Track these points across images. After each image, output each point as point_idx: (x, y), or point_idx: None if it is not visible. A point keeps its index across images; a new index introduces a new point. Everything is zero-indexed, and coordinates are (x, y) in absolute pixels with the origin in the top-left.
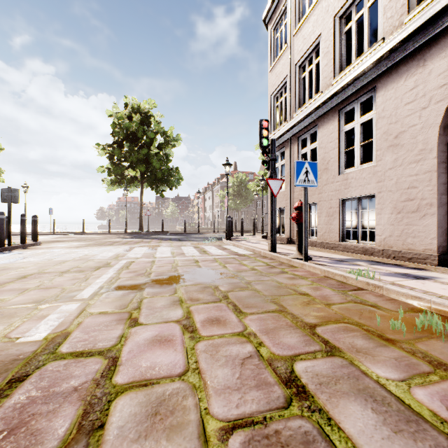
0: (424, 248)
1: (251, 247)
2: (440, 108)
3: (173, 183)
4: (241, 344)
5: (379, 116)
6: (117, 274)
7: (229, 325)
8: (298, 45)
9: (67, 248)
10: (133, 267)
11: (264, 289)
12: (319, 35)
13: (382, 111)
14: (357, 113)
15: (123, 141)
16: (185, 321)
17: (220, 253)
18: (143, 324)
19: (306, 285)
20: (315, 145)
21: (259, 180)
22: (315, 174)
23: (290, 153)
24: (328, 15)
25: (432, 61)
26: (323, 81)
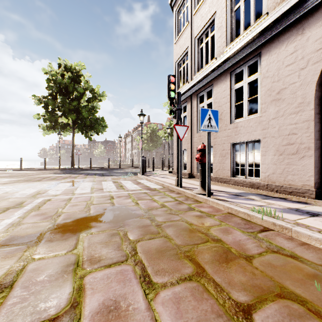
0: (303, 184)
1: (161, 182)
2: (317, 68)
3: (99, 129)
4: None
5: (263, 76)
6: (21, 217)
7: (132, 321)
8: (197, 22)
9: None
10: (45, 207)
11: (176, 234)
12: (214, 13)
13: (266, 72)
14: (245, 74)
15: (57, 94)
16: (66, 318)
17: (134, 188)
18: None
19: (215, 225)
20: (211, 101)
21: (166, 128)
22: (216, 121)
23: (191, 107)
24: None
25: (309, 30)
26: (217, 49)
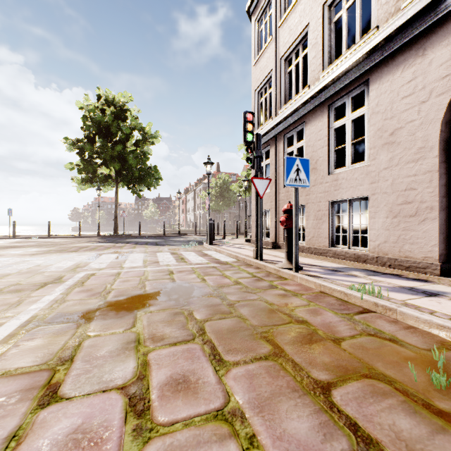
0: (424, 256)
1: (234, 253)
2: (442, 102)
3: (151, 182)
4: (220, 442)
5: (372, 111)
6: (64, 294)
7: (202, 392)
8: (284, 36)
9: (19, 256)
10: (90, 282)
11: (252, 315)
12: (307, 25)
13: (376, 106)
14: (348, 109)
15: (95, 136)
16: (134, 387)
17: (199, 261)
18: (64, 398)
19: (302, 306)
20: (302, 144)
21: (242, 180)
22: (307, 173)
23: (275, 152)
24: (317, 3)
25: (433, 50)
26: (310, 74)
